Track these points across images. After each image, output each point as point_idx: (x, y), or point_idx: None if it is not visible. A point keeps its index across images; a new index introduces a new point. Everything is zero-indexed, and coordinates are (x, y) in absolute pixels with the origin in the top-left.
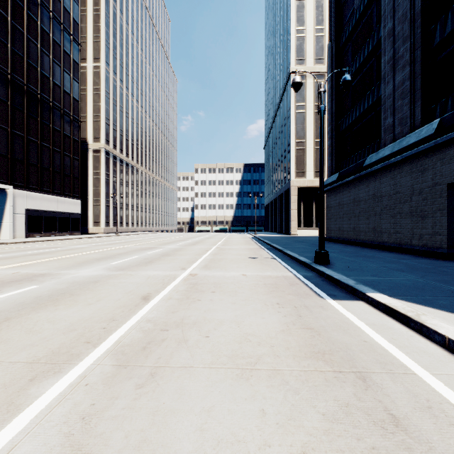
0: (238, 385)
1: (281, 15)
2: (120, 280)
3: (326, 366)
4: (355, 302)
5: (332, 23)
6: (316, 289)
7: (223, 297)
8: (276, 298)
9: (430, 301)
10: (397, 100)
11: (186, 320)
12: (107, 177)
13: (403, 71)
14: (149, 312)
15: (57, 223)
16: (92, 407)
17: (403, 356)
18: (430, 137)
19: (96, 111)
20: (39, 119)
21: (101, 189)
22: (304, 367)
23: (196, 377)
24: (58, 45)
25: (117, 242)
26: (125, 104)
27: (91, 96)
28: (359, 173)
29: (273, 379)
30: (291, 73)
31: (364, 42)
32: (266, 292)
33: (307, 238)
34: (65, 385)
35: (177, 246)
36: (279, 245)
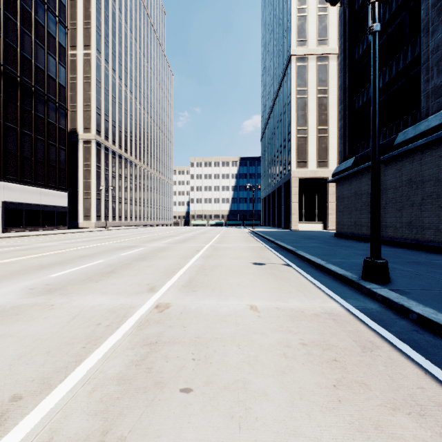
0: None
1: None
2: (11, 327)
3: None
4: None
5: None
6: None
7: (211, 433)
8: (373, 441)
9: None
10: None
11: None
12: (98, 169)
13: None
14: None
15: (40, 216)
16: None
17: None
18: None
19: (87, 100)
20: (18, 104)
21: (91, 182)
22: None
23: None
24: (41, 26)
25: (98, 238)
26: (118, 95)
27: (82, 85)
28: (387, 154)
29: None
30: (291, 55)
31: None
32: (325, 393)
33: (312, 234)
34: None
35: (163, 244)
36: (286, 242)
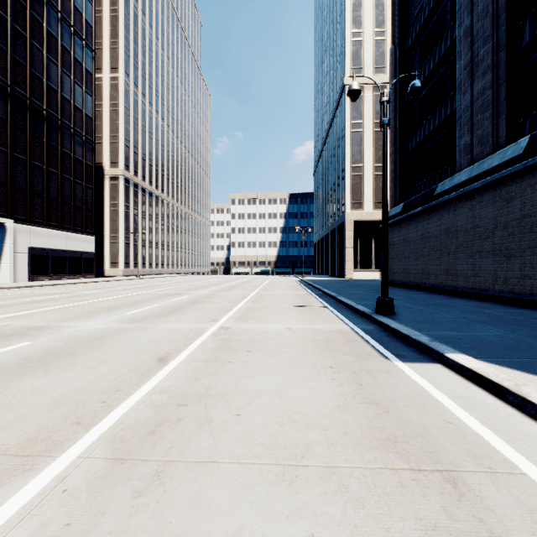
0: (278, 492)
1: (334, 15)
2: (134, 335)
3: (400, 461)
4: (431, 365)
5: (395, 23)
6: (380, 348)
7: (262, 358)
8: (329, 359)
9: (530, 364)
10: (476, 114)
11: (211, 390)
12: (127, 209)
13: (483, 78)
14: (165, 379)
15: (67, 263)
16: (66, 530)
17: (505, 445)
18: (518, 159)
19: (114, 131)
20: (45, 140)
21: (119, 224)
22: (370, 462)
23: (220, 478)
24: (68, 52)
25: (137, 286)
26: (149, 123)
27: (108, 113)
28: (428, 203)
29: (327, 482)
30: (345, 84)
31: (435, 44)
32: (316, 351)
33: (365, 282)
34: (34, 492)
35: (209, 292)
36: (332, 290)
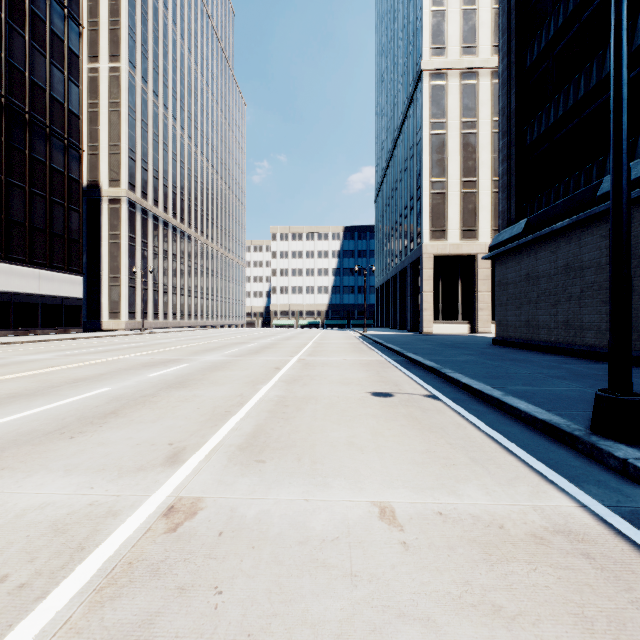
0: None
1: None
2: None
3: None
4: None
5: None
6: None
7: None
8: None
9: None
10: None
11: None
12: (132, 242)
13: None
14: None
15: (39, 313)
16: None
17: None
18: None
19: (114, 139)
20: (3, 139)
21: (121, 261)
22: None
23: None
24: (41, 21)
25: (123, 346)
26: (163, 131)
27: (106, 115)
28: (584, 211)
29: None
30: (423, 70)
31: None
32: None
33: (456, 339)
34: None
35: (223, 357)
36: (421, 354)
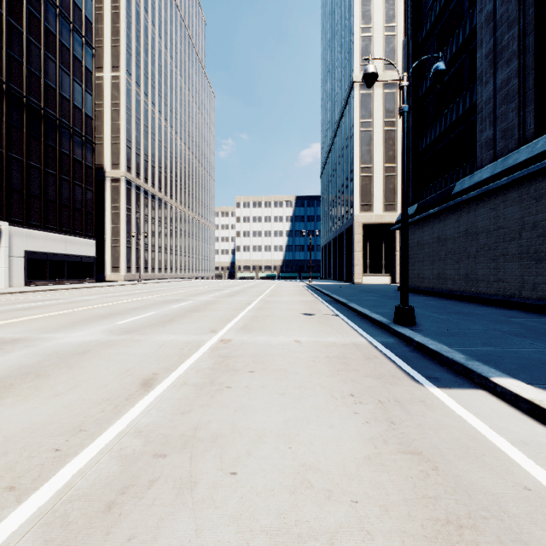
0: None
1: (342, 11)
2: (120, 350)
3: None
4: (474, 392)
5: (408, 14)
6: (406, 367)
7: (266, 382)
8: (347, 383)
9: None
10: (500, 105)
11: (201, 430)
12: (128, 212)
13: (508, 66)
14: (144, 412)
15: (65, 268)
16: None
17: None
18: None
19: (115, 131)
20: (42, 140)
21: (120, 227)
22: None
23: None
24: (66, 49)
25: (136, 292)
26: (151, 123)
27: (109, 113)
28: (445, 203)
29: None
30: (354, 82)
31: (452, 34)
32: (331, 372)
33: (375, 287)
34: None
35: (211, 298)
36: (342, 296)
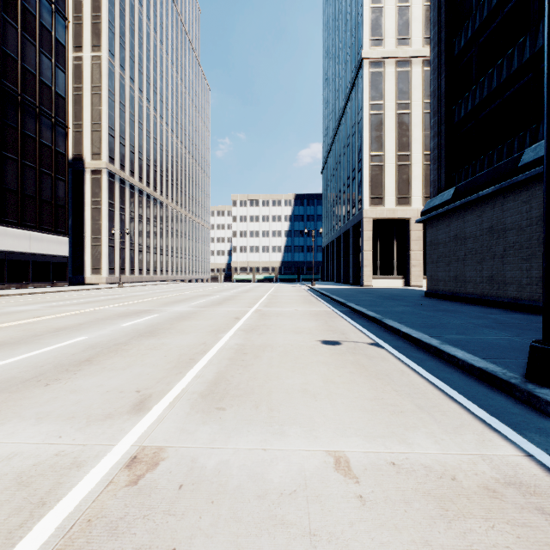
0: None
1: None
2: None
3: None
4: None
5: None
6: None
7: None
8: None
9: None
10: None
11: None
12: (111, 208)
13: None
14: None
15: (30, 269)
16: None
17: None
18: None
19: (96, 118)
20: None
21: (102, 224)
22: None
23: None
24: (31, 15)
25: (102, 298)
26: (138, 111)
27: (89, 98)
28: (507, 180)
29: None
30: (363, 58)
31: None
32: None
33: (393, 292)
34: None
35: (190, 307)
36: (363, 305)
